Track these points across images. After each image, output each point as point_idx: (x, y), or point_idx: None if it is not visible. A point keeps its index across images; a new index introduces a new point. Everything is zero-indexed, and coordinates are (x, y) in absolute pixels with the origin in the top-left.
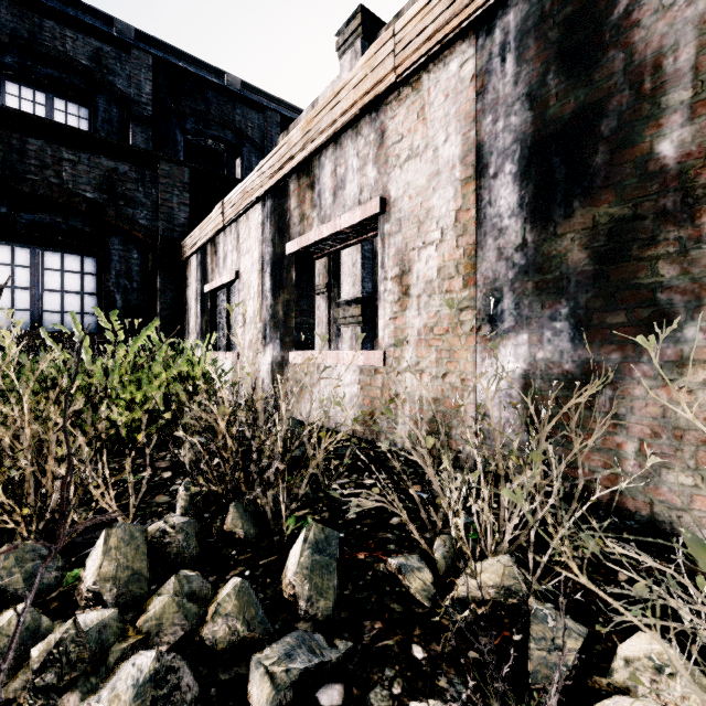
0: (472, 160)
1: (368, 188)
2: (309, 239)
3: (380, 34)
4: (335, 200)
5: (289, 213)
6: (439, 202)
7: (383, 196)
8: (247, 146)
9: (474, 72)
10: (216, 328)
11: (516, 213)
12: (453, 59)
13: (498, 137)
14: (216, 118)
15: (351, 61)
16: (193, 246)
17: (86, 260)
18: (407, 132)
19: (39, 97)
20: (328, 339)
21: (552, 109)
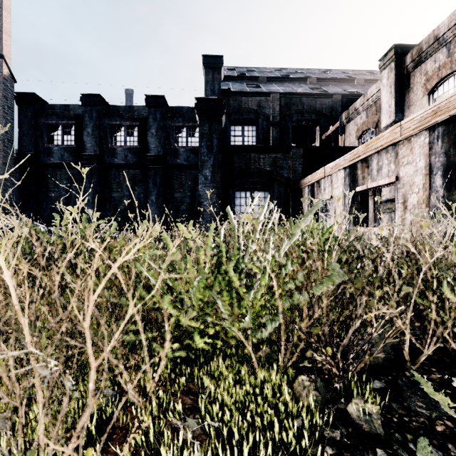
0: (428, 169)
1: (391, 171)
2: (366, 187)
3: (406, 56)
4: (378, 173)
5: (357, 175)
6: (417, 180)
7: (397, 175)
8: (322, 118)
9: (429, 142)
10: (318, 217)
11: (441, 187)
12: (422, 136)
13: (436, 163)
14: (307, 110)
15: (388, 73)
16: (307, 183)
17: (265, 193)
18: (406, 155)
19: (240, 128)
20: (373, 220)
21: (451, 158)
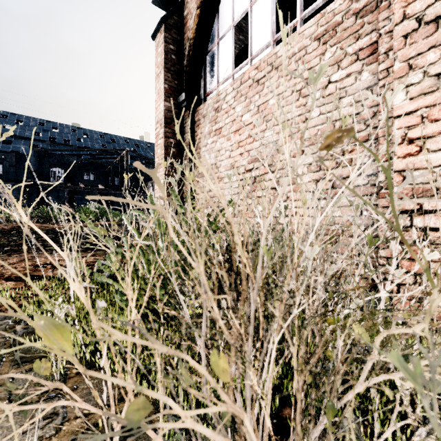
0: None
1: None
2: None
3: None
4: None
5: None
6: None
7: None
8: None
9: None
10: None
11: None
12: None
13: None
14: None
15: None
16: None
17: None
18: None
19: None
20: None
21: None
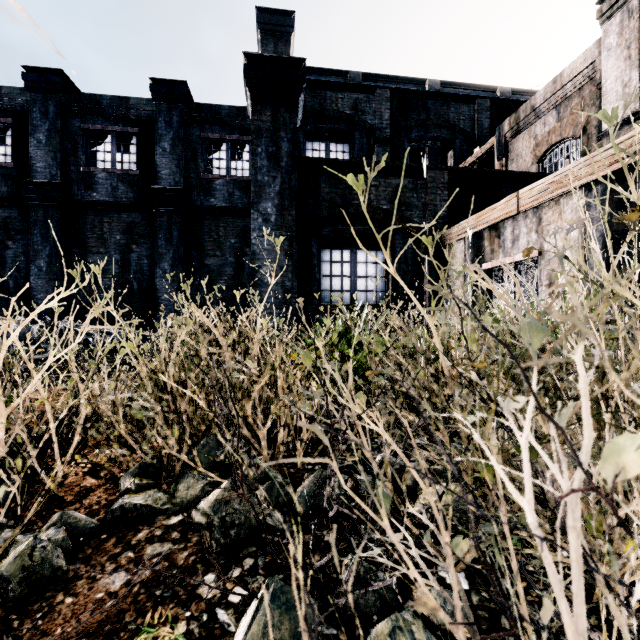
0: None
1: None
2: None
3: None
4: None
5: None
6: None
7: None
8: (459, 137)
9: None
10: (492, 298)
11: None
12: None
13: None
14: (434, 122)
15: (621, 22)
16: (464, 233)
17: (378, 254)
18: None
19: (322, 146)
20: None
21: None
